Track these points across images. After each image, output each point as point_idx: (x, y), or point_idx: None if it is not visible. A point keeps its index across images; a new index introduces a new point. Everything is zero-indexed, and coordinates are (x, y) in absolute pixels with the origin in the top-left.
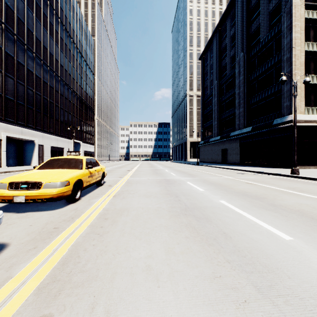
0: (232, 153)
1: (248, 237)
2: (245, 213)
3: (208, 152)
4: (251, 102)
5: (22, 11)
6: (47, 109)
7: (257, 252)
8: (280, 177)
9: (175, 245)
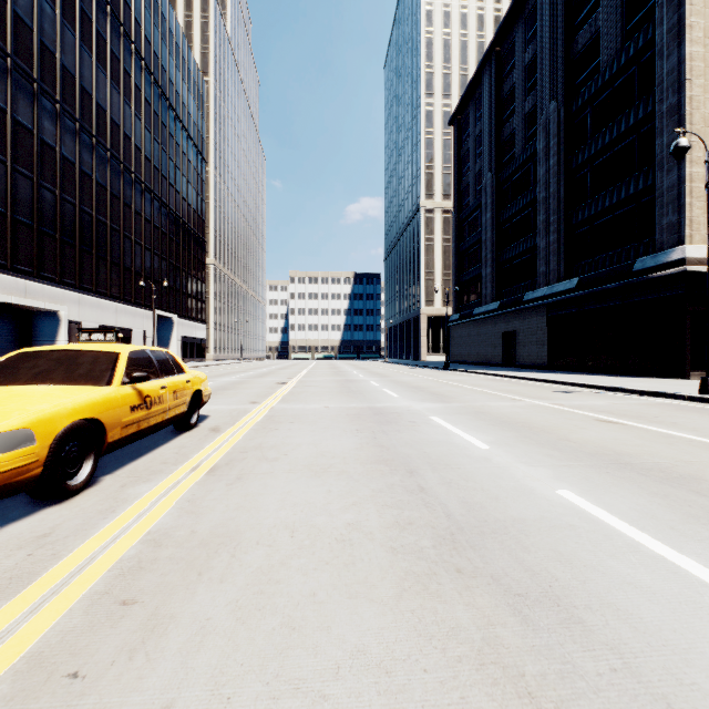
0: (528, 342)
1: None
2: (695, 564)
3: (471, 339)
4: (577, 219)
5: (26, 0)
6: (90, 238)
7: None
8: (671, 401)
9: None
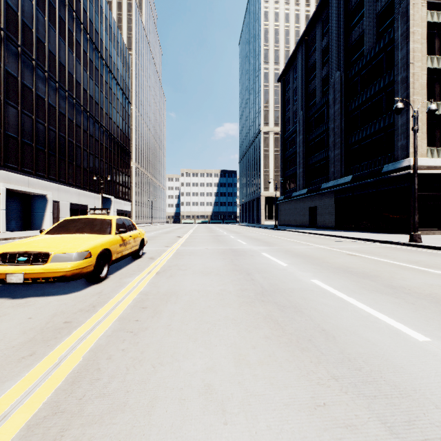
0: (323, 213)
1: (361, 338)
2: (352, 299)
3: (291, 211)
4: (351, 141)
5: (28, 13)
6: (64, 151)
7: (379, 362)
8: (394, 245)
9: (250, 351)
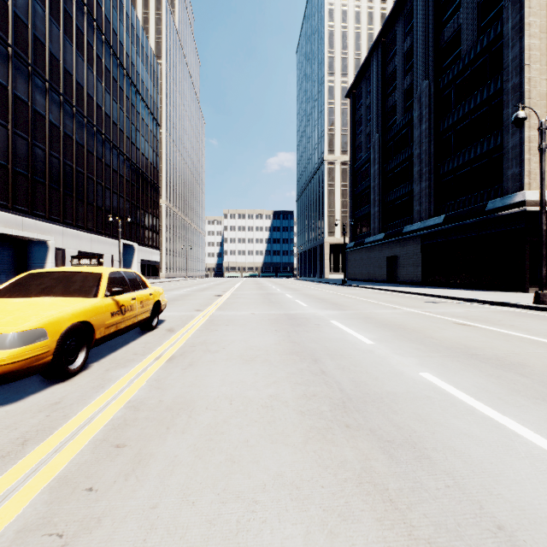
0: (406, 264)
1: None
2: (512, 422)
3: (363, 262)
4: (444, 170)
5: (22, 3)
6: (71, 184)
7: None
8: (512, 309)
9: None
